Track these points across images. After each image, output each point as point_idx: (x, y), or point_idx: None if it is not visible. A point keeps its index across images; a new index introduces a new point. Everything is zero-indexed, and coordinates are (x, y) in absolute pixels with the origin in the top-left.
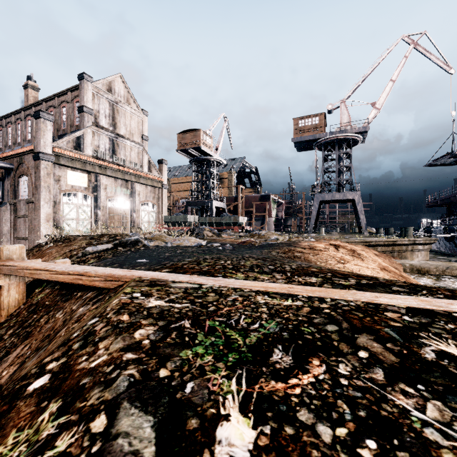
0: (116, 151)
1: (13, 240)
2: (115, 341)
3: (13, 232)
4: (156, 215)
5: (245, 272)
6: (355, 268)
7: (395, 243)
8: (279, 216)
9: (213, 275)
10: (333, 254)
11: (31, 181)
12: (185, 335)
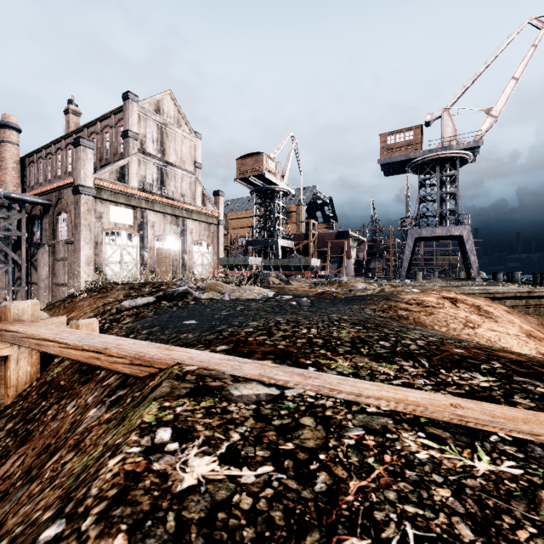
0: (164, 182)
1: (51, 286)
2: None
3: (52, 277)
4: (211, 257)
5: (349, 355)
6: (493, 335)
7: (530, 294)
8: (360, 257)
9: (297, 361)
10: (453, 313)
11: (71, 219)
12: None
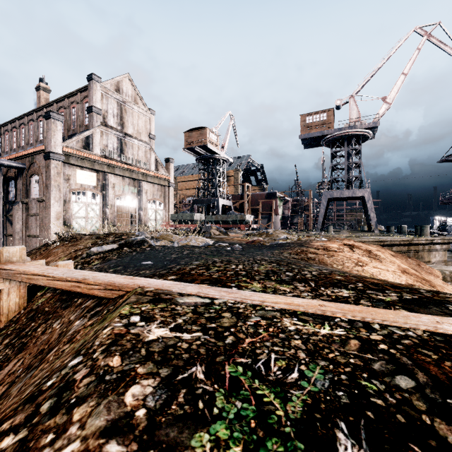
0: (123, 150)
1: (25, 238)
2: (95, 411)
3: (25, 230)
4: (163, 213)
5: (262, 281)
6: (375, 271)
7: (411, 242)
8: (285, 214)
9: (225, 284)
10: (349, 255)
11: (42, 180)
12: (197, 396)
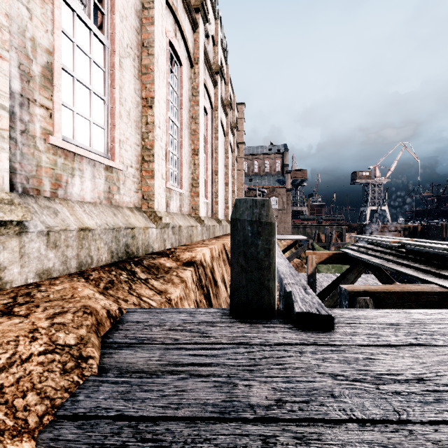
0: None
1: None
2: None
3: None
4: None
5: None
6: None
7: None
8: None
9: None
10: None
11: (283, 201)
12: None
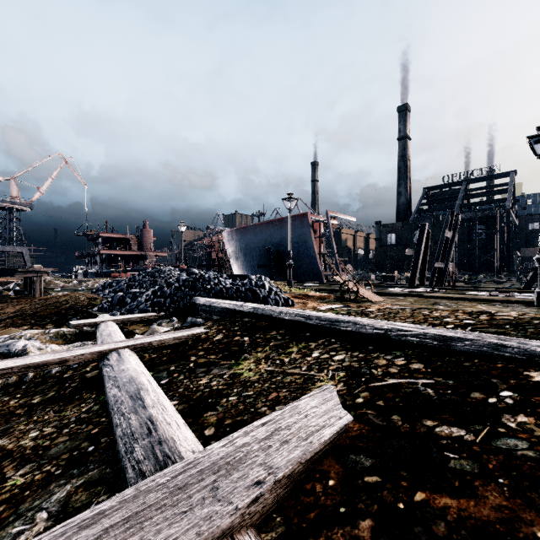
0: None
1: None
2: None
3: None
4: None
5: None
6: None
7: None
8: None
9: None
10: None
11: None
12: None
